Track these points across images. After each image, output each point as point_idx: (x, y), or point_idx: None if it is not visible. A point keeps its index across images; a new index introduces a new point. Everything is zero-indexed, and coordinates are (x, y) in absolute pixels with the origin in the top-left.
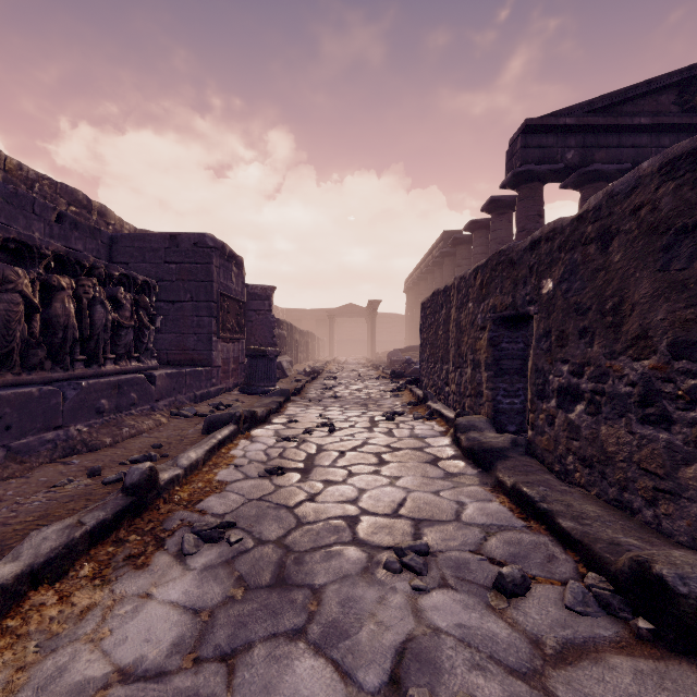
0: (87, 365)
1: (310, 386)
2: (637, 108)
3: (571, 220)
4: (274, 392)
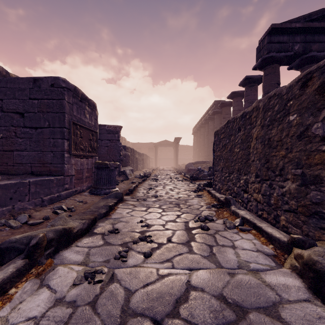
0: None
1: (141, 186)
2: None
3: None
4: (110, 195)
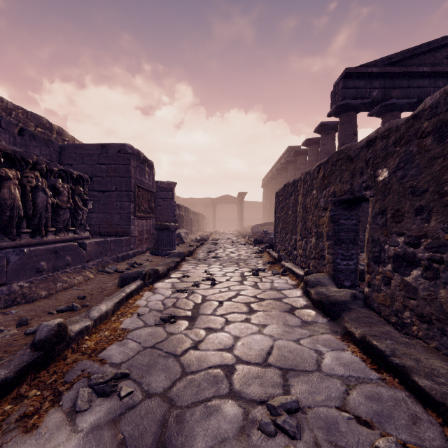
0: (32, 236)
1: (199, 249)
2: (420, 61)
3: (406, 120)
4: (174, 254)
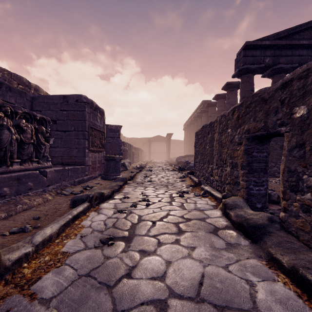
0: None
1: (138, 174)
2: (301, 36)
3: None
4: (118, 179)
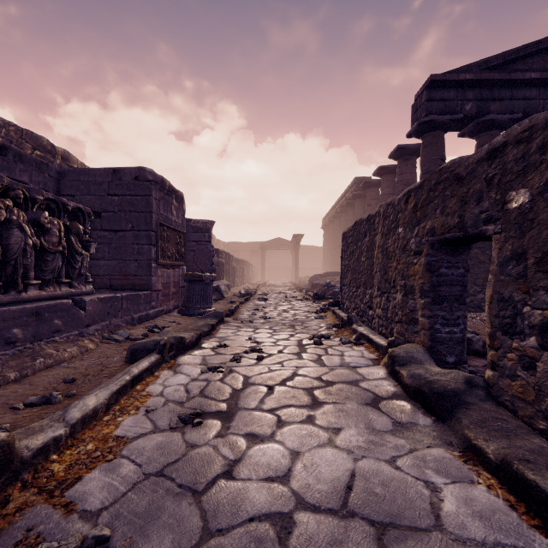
0: (4, 291)
1: (244, 306)
2: (527, 66)
3: None
4: (209, 314)
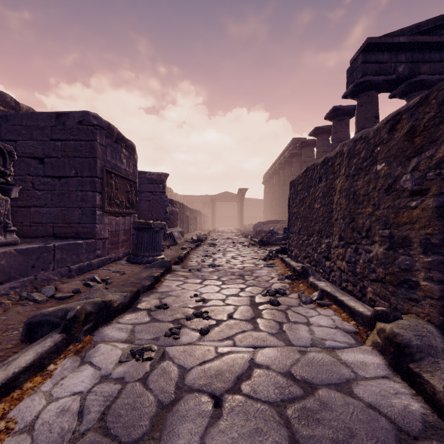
0: None
1: (194, 252)
2: None
3: None
4: (155, 263)
